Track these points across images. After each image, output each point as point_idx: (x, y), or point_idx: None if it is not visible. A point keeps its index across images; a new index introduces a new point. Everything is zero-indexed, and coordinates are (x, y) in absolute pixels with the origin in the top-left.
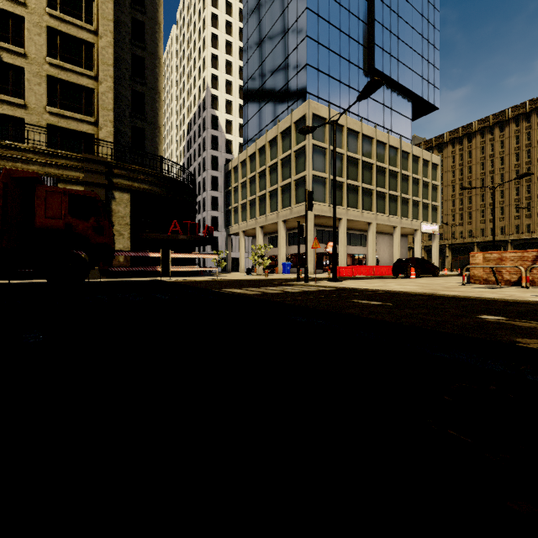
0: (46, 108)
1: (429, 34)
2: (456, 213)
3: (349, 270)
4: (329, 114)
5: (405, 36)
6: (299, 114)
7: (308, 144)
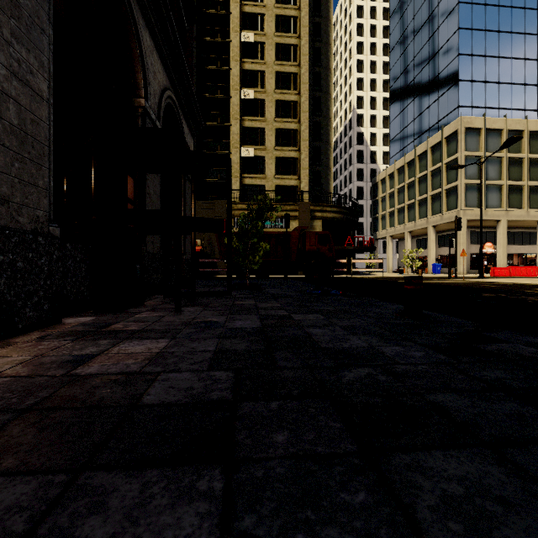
0: (275, 176)
1: None
2: None
3: (505, 270)
4: (483, 123)
5: None
6: (450, 130)
7: (460, 156)
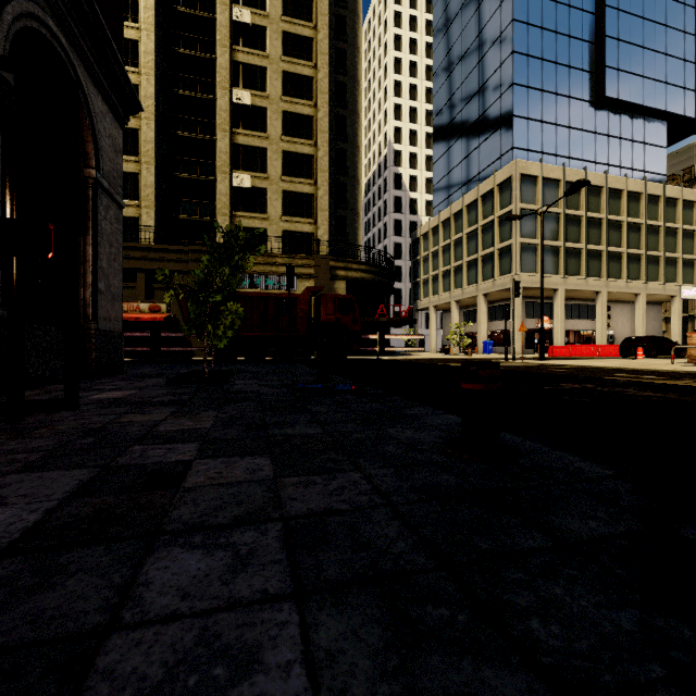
0: (282, 217)
1: (695, 25)
2: None
3: (565, 350)
4: (540, 171)
5: (655, 41)
6: (504, 176)
7: (515, 209)
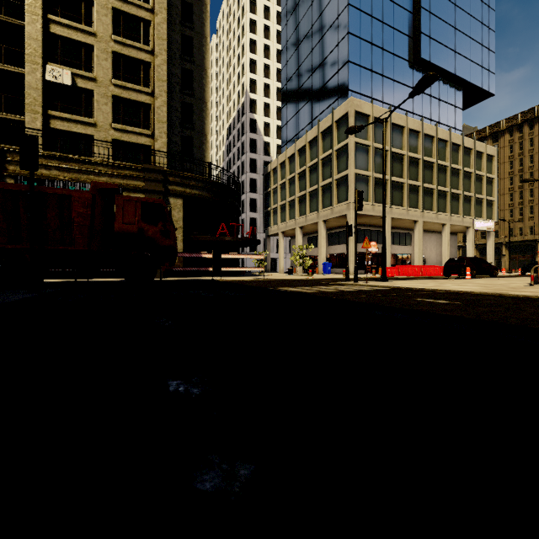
0: (112, 124)
1: (482, 15)
2: (514, 207)
3: (394, 270)
4: (372, 111)
5: (455, 20)
6: (341, 113)
7: (351, 142)
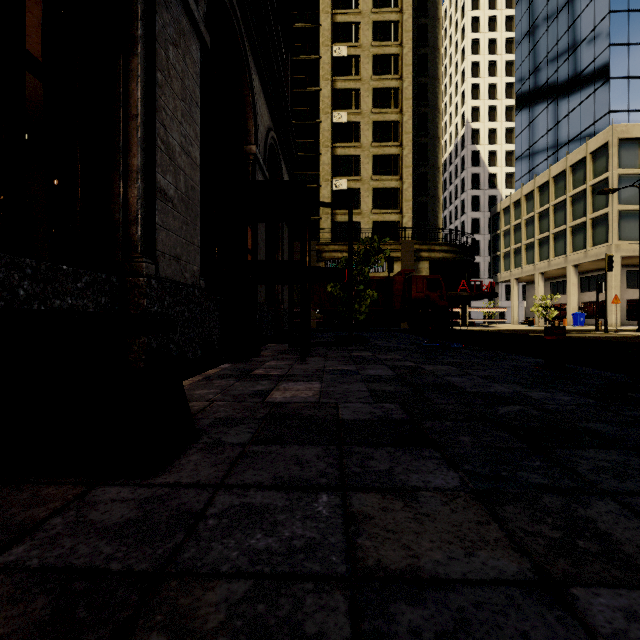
0: (372, 211)
1: None
2: None
3: None
4: None
5: None
6: (598, 143)
7: (612, 176)
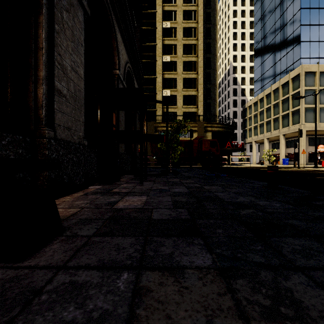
0: (182, 106)
1: None
2: None
3: None
4: (318, 68)
5: None
6: (295, 74)
7: (301, 90)
